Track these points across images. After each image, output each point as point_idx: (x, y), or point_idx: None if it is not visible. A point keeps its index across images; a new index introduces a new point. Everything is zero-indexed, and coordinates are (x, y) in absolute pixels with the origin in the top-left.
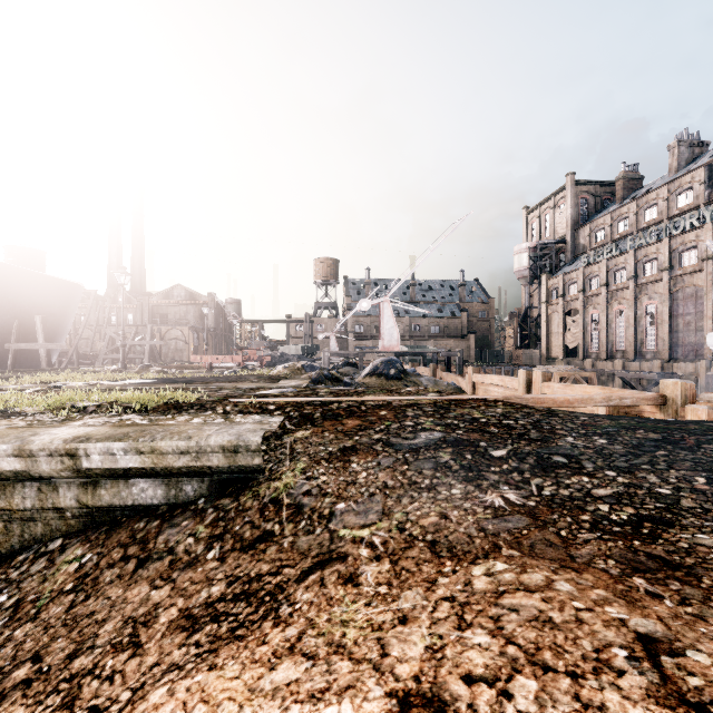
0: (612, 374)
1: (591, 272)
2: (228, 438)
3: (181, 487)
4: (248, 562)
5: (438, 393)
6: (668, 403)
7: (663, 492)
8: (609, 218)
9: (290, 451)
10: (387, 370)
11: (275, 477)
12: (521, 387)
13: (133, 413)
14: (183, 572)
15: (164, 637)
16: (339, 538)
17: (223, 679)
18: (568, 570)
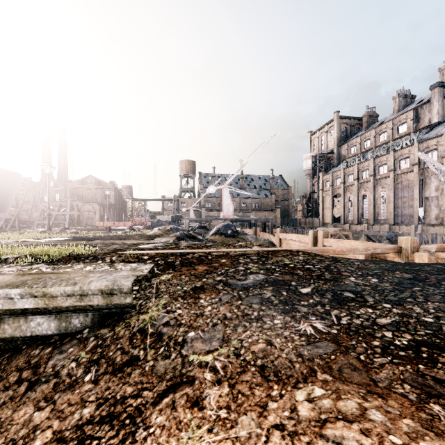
0: (361, 233)
1: (348, 171)
2: (106, 283)
3: (70, 320)
4: (116, 384)
5: (259, 246)
6: (403, 252)
7: (428, 321)
8: (359, 139)
9: (155, 290)
10: (226, 231)
11: (143, 311)
12: (310, 241)
13: (42, 263)
14: (63, 393)
15: None
16: (189, 363)
17: None
18: (375, 396)
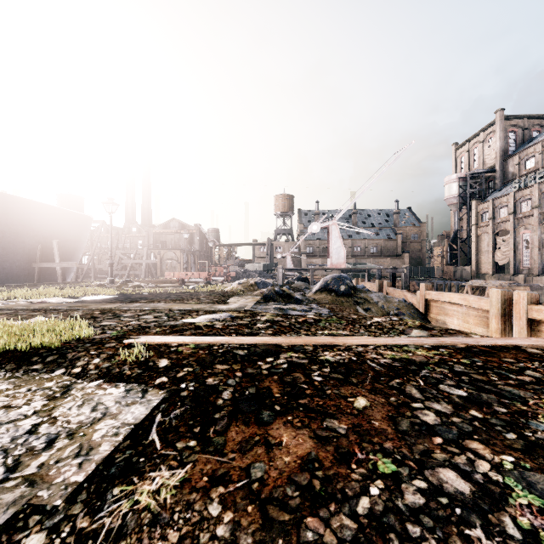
0: None
1: (522, 196)
2: None
3: None
4: None
5: (426, 331)
6: None
7: None
8: (540, 147)
9: None
10: (337, 286)
11: None
12: (494, 308)
13: None
14: None
15: None
16: None
17: None
18: None
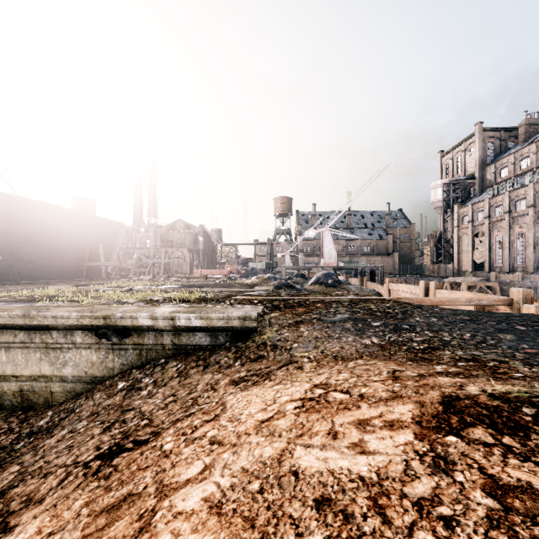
0: (513, 284)
1: (495, 202)
2: (241, 313)
3: (217, 337)
4: (255, 365)
5: (355, 295)
6: (514, 304)
7: (446, 339)
8: (512, 158)
9: (268, 323)
10: (326, 280)
11: (262, 334)
12: (421, 292)
13: (183, 303)
14: (225, 369)
15: (225, 387)
16: (294, 356)
17: (254, 391)
18: (385, 361)
